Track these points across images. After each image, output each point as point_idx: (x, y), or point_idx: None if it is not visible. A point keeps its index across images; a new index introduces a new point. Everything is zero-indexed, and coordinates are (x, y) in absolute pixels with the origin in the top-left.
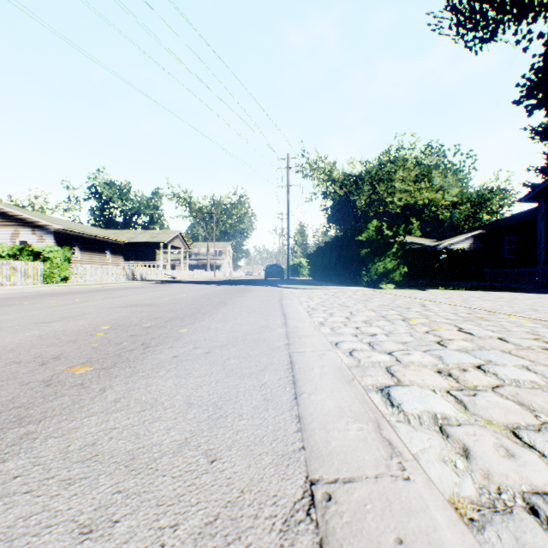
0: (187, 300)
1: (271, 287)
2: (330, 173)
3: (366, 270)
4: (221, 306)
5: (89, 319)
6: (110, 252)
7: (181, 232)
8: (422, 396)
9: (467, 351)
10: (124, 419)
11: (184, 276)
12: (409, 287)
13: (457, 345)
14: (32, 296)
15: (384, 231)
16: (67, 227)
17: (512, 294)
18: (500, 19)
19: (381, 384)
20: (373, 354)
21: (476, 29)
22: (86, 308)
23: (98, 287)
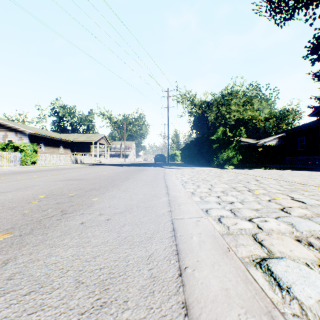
0: (104, 176)
1: (158, 167)
2: (193, 100)
3: (216, 157)
4: (125, 180)
5: (34, 190)
6: (63, 146)
7: (104, 135)
8: (300, 272)
9: (309, 218)
10: (3, 309)
11: (107, 161)
12: (242, 167)
13: (298, 212)
14: (8, 173)
15: (227, 133)
16: (36, 132)
17: (308, 172)
18: (297, 5)
19: (256, 256)
20: (237, 220)
21: (281, 12)
22: (38, 182)
23: (53, 167)
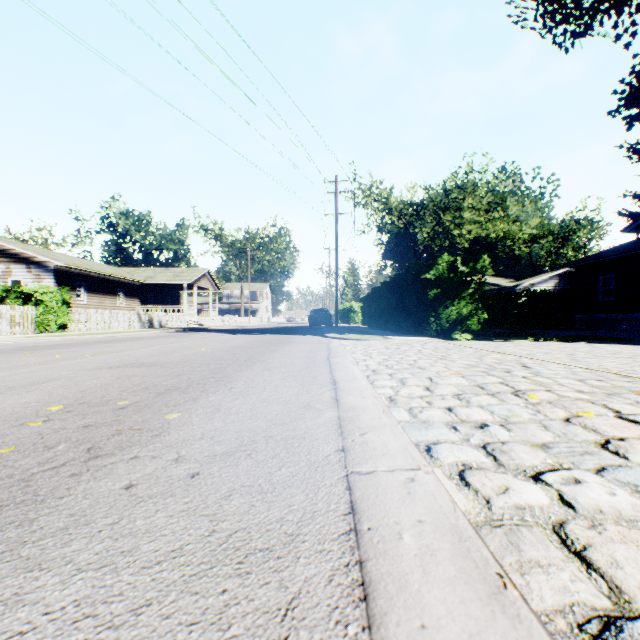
0: (203, 357)
1: (317, 337)
2: (386, 200)
3: (436, 316)
4: (246, 367)
5: (46, 391)
6: (124, 294)
7: (209, 270)
8: None
9: None
10: None
11: (213, 323)
12: (488, 337)
13: None
14: (3, 351)
15: (457, 267)
16: (69, 263)
17: (626, 348)
18: (599, 6)
19: (584, 611)
20: (506, 479)
21: (567, 21)
22: (60, 370)
23: (102, 337)
